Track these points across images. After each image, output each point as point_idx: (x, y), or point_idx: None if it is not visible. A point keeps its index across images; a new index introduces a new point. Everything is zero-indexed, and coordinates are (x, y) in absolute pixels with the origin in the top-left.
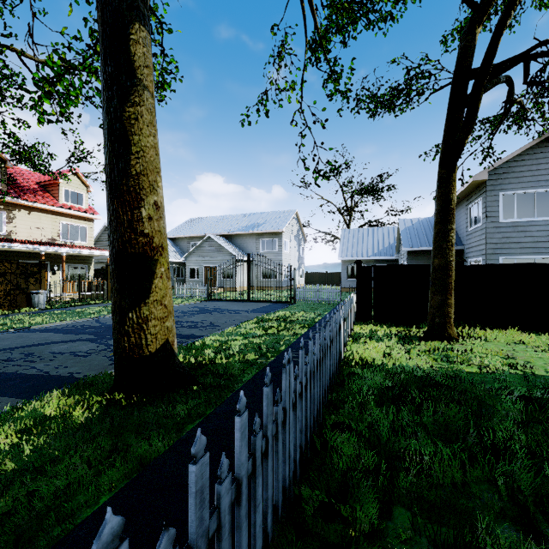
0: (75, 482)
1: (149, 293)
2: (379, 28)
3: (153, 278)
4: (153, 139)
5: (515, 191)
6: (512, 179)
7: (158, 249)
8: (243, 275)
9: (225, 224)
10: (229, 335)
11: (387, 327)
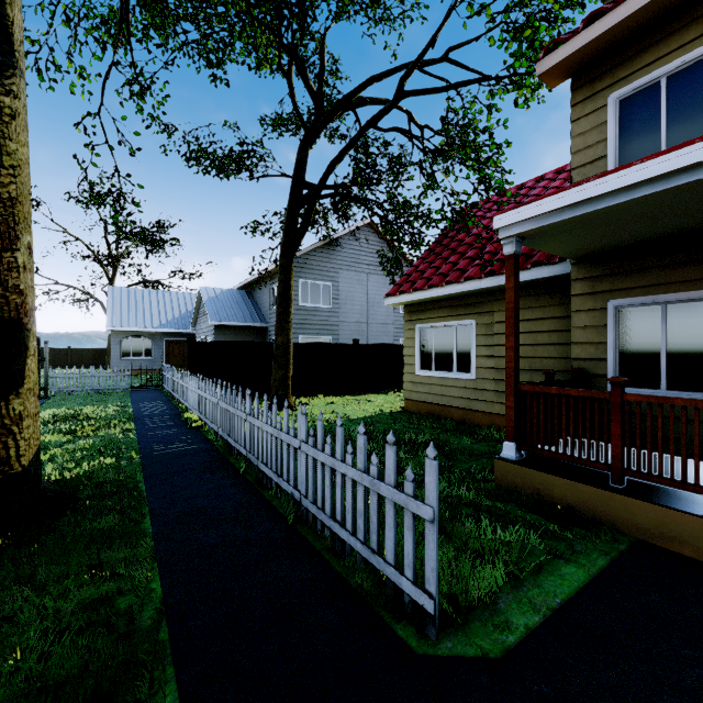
0: (87, 604)
1: (24, 379)
2: (194, 62)
3: (26, 356)
4: (26, 150)
5: (309, 280)
6: (308, 270)
7: (31, 313)
8: None
9: None
10: None
11: None
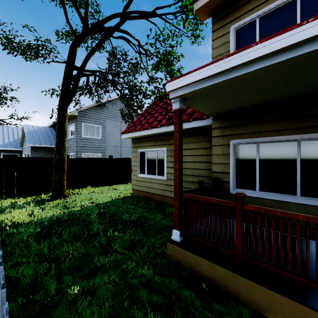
0: None
1: None
2: None
3: None
4: None
5: (88, 124)
6: (87, 118)
7: None
8: None
9: None
10: None
11: (23, 198)
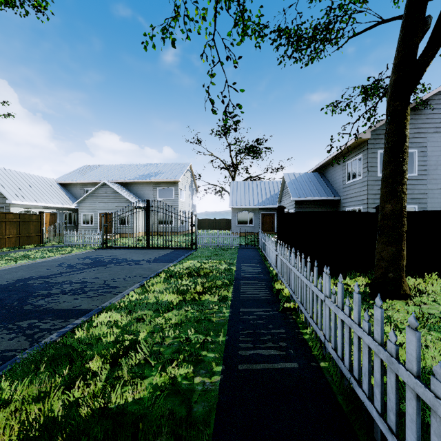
0: None
1: None
2: None
3: None
4: None
5: None
6: None
7: None
8: (142, 222)
9: (121, 172)
10: (132, 309)
11: None
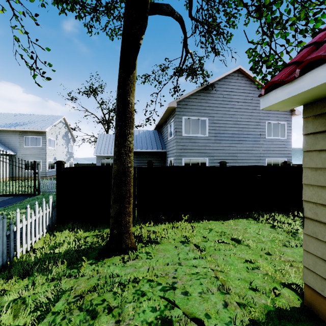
0: None
1: None
2: None
3: None
4: None
5: (190, 117)
6: (189, 109)
7: None
8: None
9: None
10: None
11: (83, 231)
